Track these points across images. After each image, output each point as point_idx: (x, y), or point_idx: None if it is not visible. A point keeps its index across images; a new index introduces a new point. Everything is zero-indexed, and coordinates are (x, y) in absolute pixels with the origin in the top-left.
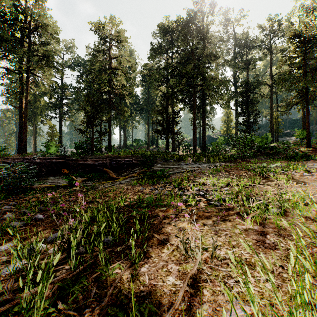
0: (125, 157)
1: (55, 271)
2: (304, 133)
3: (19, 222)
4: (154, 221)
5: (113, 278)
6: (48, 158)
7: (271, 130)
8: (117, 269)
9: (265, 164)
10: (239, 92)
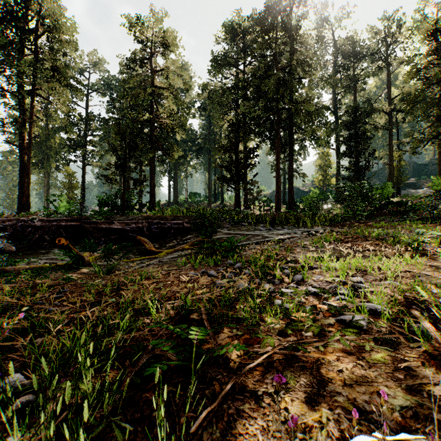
0: (172, 218)
1: None
2: None
3: None
4: (215, 382)
5: None
6: (54, 220)
7: (390, 178)
8: None
9: (419, 229)
10: (343, 123)
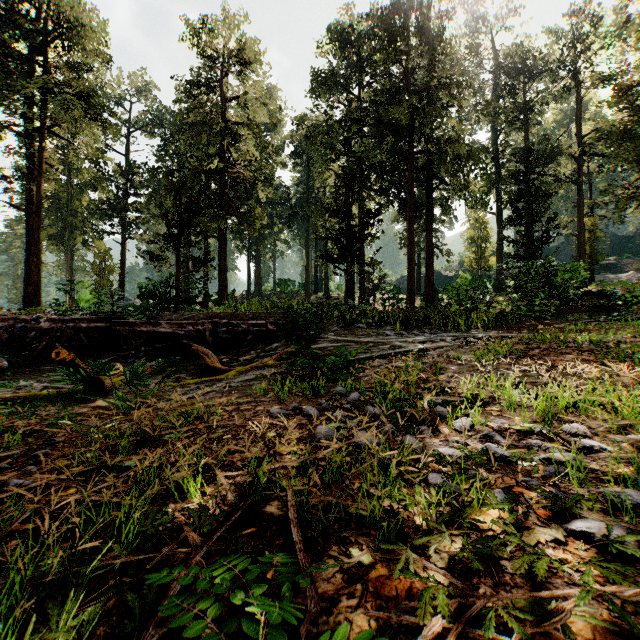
0: (249, 317)
1: None
2: None
3: None
4: None
5: None
6: (71, 319)
7: (579, 257)
8: None
9: None
10: (508, 174)
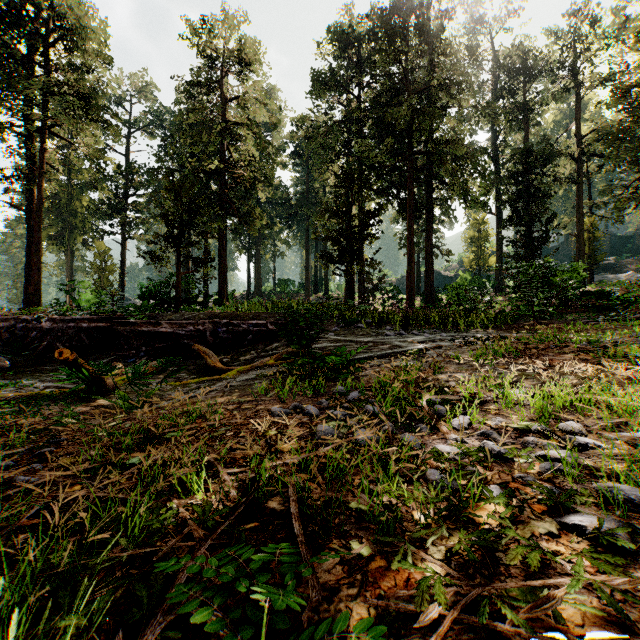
0: (250, 317)
1: None
2: None
3: None
4: None
5: None
6: (72, 319)
7: (579, 257)
8: None
9: None
10: (508, 174)
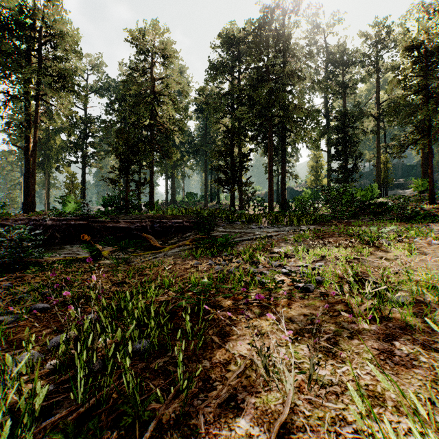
0: (172, 218)
1: (52, 404)
2: (425, 184)
3: (9, 315)
4: (214, 315)
5: (145, 420)
6: (64, 219)
7: (377, 180)
8: (152, 402)
9: (375, 227)
10: (333, 127)
